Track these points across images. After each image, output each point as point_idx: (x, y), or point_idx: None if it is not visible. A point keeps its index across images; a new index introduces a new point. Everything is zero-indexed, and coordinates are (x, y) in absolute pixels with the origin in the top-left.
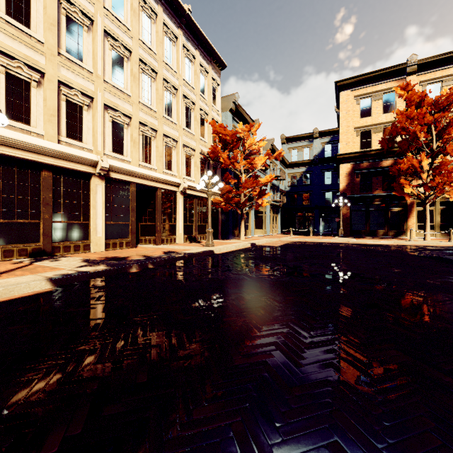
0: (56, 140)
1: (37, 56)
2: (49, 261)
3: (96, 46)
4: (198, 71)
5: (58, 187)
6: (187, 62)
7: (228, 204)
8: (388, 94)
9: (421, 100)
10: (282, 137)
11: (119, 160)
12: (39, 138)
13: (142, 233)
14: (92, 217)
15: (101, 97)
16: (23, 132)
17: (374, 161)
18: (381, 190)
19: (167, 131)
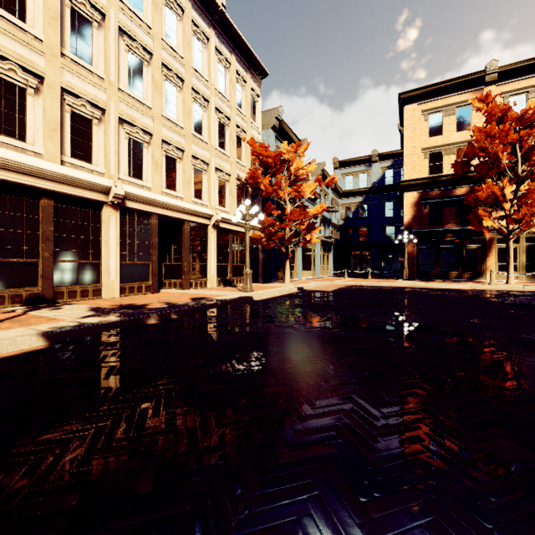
0: (58, 160)
1: (34, 57)
2: (48, 310)
3: (109, 46)
4: (234, 79)
5: (61, 218)
6: (221, 69)
7: (270, 241)
8: (463, 108)
9: (504, 114)
10: (334, 161)
11: (137, 186)
12: (37, 158)
13: (166, 275)
14: (103, 256)
15: (115, 108)
16: (17, 150)
17: (446, 189)
18: (454, 224)
19: (196, 151)
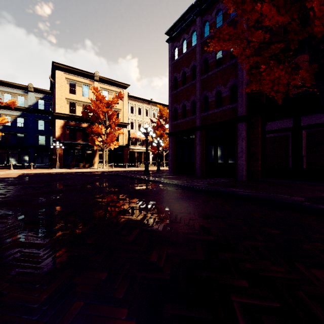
0: None
1: None
2: None
3: None
4: None
5: None
6: None
7: None
8: (85, 86)
9: (102, 99)
10: None
11: None
12: None
13: None
14: None
15: None
16: None
17: (78, 123)
18: (82, 140)
19: None
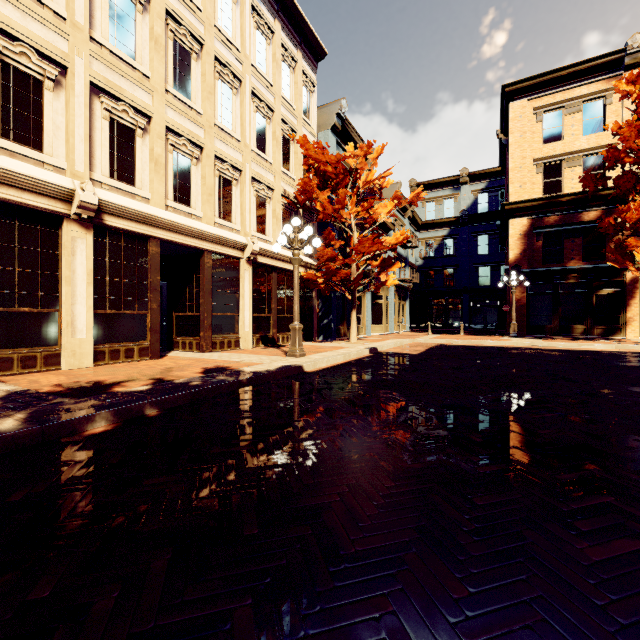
0: None
1: None
2: None
3: None
4: (279, 55)
5: None
6: (260, 38)
7: (329, 283)
8: (592, 103)
9: None
10: (411, 183)
11: (125, 194)
12: None
13: (178, 331)
14: (63, 301)
15: (84, 67)
16: None
17: (568, 213)
18: (580, 261)
19: (222, 150)
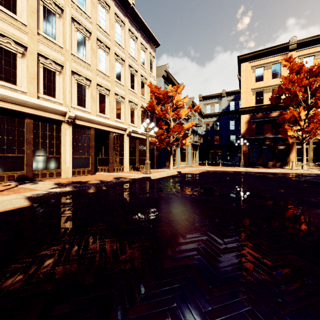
0: (35, 96)
1: (21, 35)
2: (29, 184)
3: (65, 28)
4: (139, 48)
5: (37, 130)
6: (132, 41)
7: (161, 144)
8: (276, 65)
9: (300, 68)
10: (199, 96)
11: (82, 111)
12: (23, 94)
13: (99, 164)
14: (62, 152)
15: (69, 65)
16: (11, 90)
17: (266, 113)
18: (271, 134)
19: (117, 90)
